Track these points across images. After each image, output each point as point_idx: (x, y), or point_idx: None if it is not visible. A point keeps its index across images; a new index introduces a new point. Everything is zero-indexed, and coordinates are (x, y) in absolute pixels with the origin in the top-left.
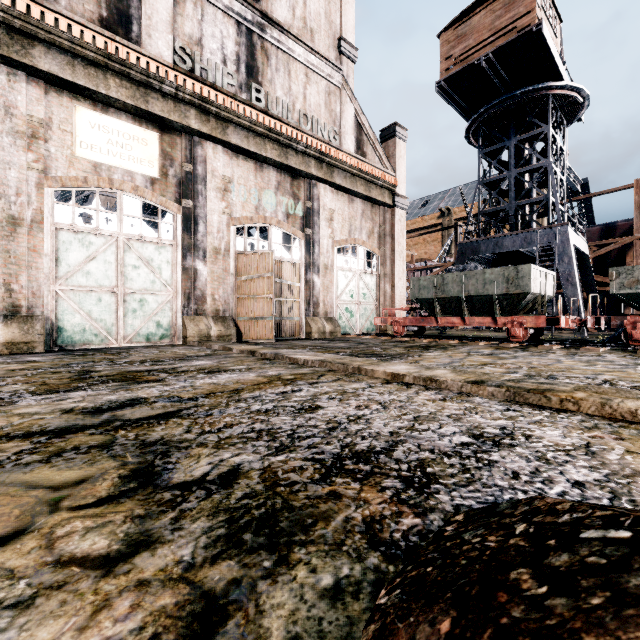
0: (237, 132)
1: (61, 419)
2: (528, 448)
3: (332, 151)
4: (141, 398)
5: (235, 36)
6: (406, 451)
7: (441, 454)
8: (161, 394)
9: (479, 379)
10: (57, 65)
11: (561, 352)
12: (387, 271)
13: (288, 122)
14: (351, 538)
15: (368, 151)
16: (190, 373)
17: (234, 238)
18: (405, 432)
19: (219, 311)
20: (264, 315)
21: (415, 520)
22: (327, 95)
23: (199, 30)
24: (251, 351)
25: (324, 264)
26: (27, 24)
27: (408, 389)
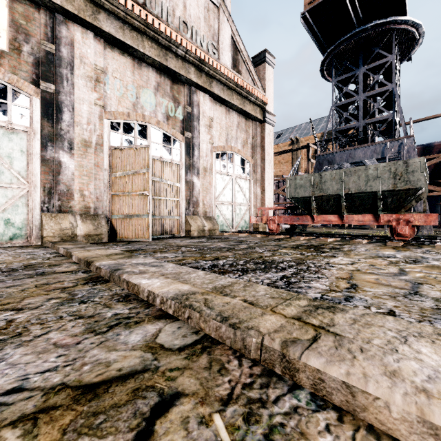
0: (110, 20)
1: None
2: None
3: (211, 61)
4: None
5: None
6: None
7: None
8: None
9: None
10: None
11: None
12: (258, 177)
13: (167, 24)
14: None
15: (243, 70)
16: None
17: (108, 132)
18: None
19: (89, 208)
20: (139, 213)
21: None
22: (206, 10)
23: None
24: (87, 261)
25: (203, 167)
26: None
27: None
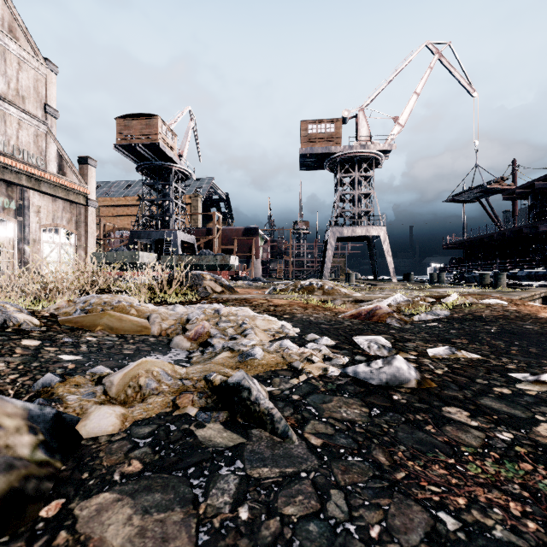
0: None
1: None
2: None
3: (40, 173)
4: None
5: None
6: None
7: None
8: None
9: None
10: None
11: None
12: (82, 244)
13: (5, 153)
14: None
15: (68, 171)
16: None
17: None
18: None
19: None
20: None
21: None
22: (36, 137)
23: None
24: None
25: (33, 239)
26: None
27: None
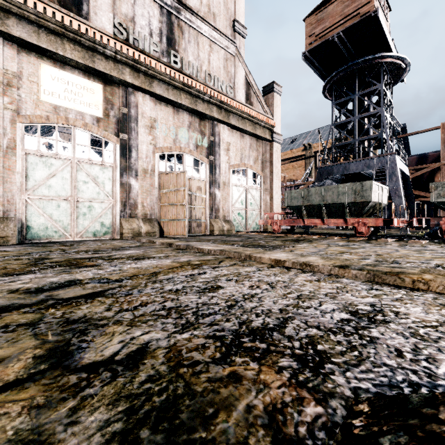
0: (160, 85)
1: (4, 298)
2: (400, 324)
3: (228, 100)
4: (77, 280)
5: (159, 16)
6: (296, 328)
7: (327, 331)
8: (94, 276)
9: (344, 264)
10: (26, 32)
11: (395, 244)
12: (267, 187)
13: (197, 79)
14: (254, 435)
15: (254, 101)
16: (121, 260)
17: (158, 162)
18: (292, 309)
19: (147, 215)
20: (180, 217)
21: (317, 409)
22: (225, 61)
23: (132, 11)
24: (169, 243)
25: (223, 181)
26: (3, 1)
27: (289, 272)
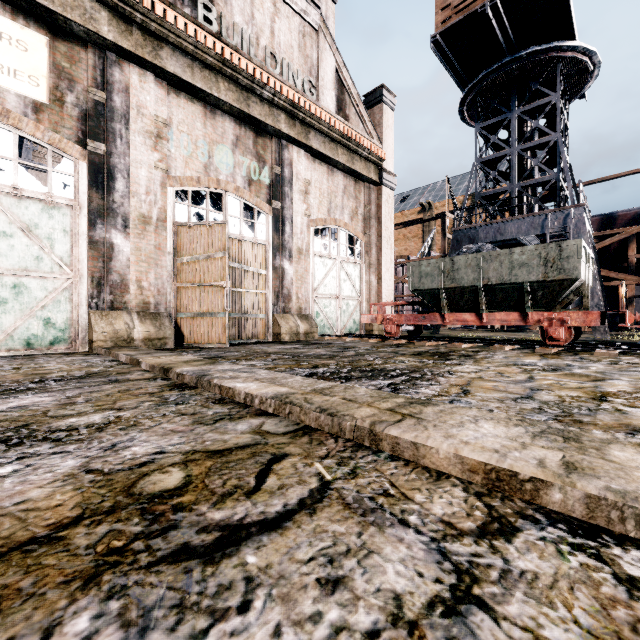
0: (176, 57)
1: None
2: None
3: (307, 104)
4: None
5: None
6: None
7: None
8: None
9: None
10: None
11: None
12: (373, 260)
13: (250, 58)
14: None
15: (351, 114)
16: None
17: (172, 204)
18: None
19: (149, 304)
20: (214, 310)
21: None
22: (301, 36)
23: None
24: (164, 368)
25: (297, 247)
26: None
27: None
